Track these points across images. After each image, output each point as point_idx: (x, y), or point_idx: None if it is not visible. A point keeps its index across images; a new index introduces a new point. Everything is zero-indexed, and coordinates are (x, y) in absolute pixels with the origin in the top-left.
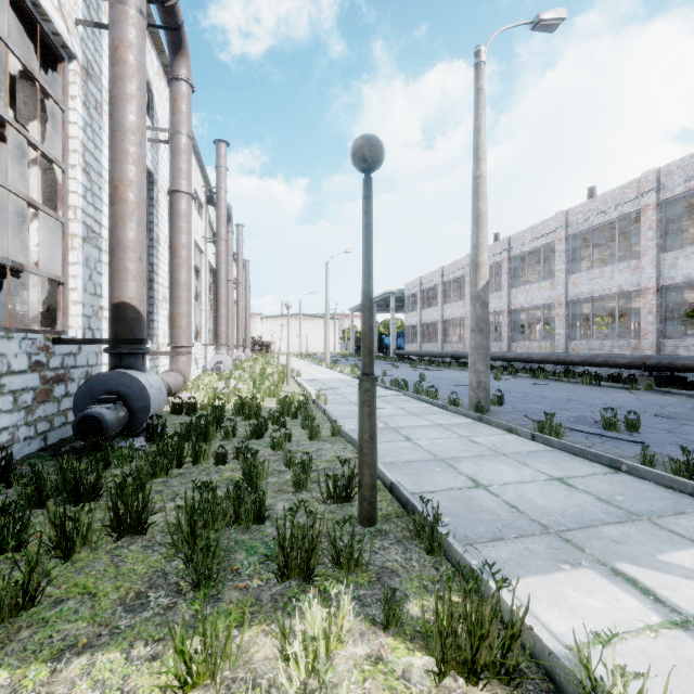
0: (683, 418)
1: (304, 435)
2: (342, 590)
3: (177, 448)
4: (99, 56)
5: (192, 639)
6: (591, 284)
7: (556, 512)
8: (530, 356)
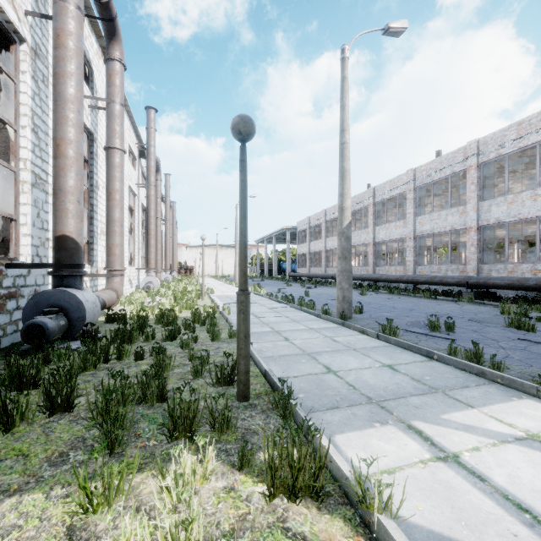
0: (488, 321)
1: (208, 337)
2: (207, 442)
3: (104, 348)
4: (46, 40)
5: (92, 478)
6: (432, 224)
7: (381, 388)
8: (388, 277)
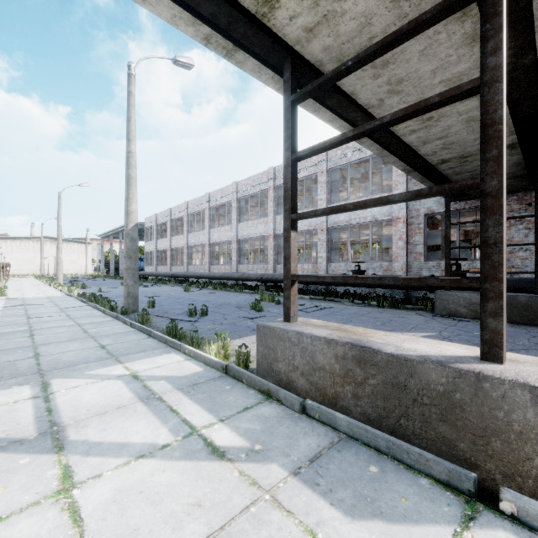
0: (246, 307)
1: None
2: None
3: None
4: None
5: None
6: (248, 230)
7: (65, 362)
8: (215, 275)
